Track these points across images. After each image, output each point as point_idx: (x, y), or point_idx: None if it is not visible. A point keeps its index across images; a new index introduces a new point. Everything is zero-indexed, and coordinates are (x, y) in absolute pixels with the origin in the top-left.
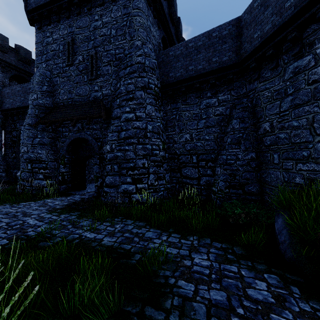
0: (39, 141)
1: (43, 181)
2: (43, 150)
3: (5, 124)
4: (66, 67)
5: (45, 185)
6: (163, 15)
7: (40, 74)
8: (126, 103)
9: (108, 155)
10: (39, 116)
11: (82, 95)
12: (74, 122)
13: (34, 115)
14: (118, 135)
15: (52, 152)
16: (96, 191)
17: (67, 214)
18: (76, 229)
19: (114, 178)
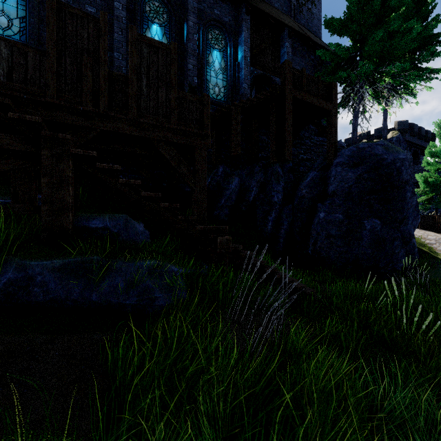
0: None
1: None
2: None
3: None
4: None
5: None
6: (413, 144)
7: None
8: None
9: None
10: None
11: None
12: None
13: None
14: None
15: None
16: None
17: None
18: None
19: None
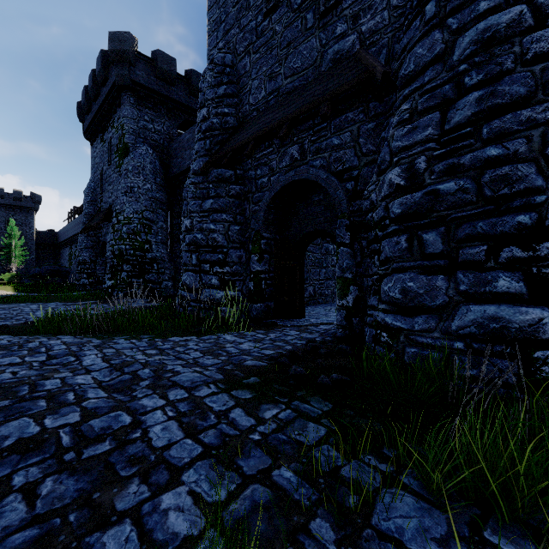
0: (211, 204)
1: (218, 292)
2: (218, 223)
3: (172, 203)
4: (264, 22)
5: (223, 301)
6: None
7: (214, 65)
8: None
9: (398, 201)
10: (213, 153)
11: (300, 69)
12: (285, 129)
13: (204, 151)
14: (441, 120)
15: (236, 228)
16: (341, 323)
17: (282, 404)
18: None
19: (425, 280)
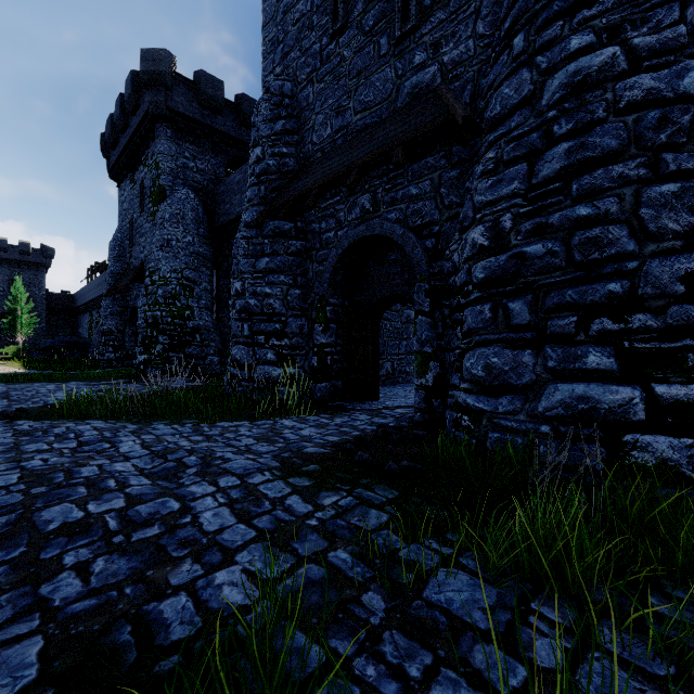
0: (267, 263)
1: (275, 369)
2: (275, 286)
3: (219, 260)
4: (330, 45)
5: (281, 380)
6: None
7: (270, 95)
8: (563, 27)
9: (481, 264)
10: (268, 201)
11: (372, 103)
12: (353, 177)
13: (258, 199)
14: (528, 173)
15: (296, 292)
16: (419, 406)
17: (344, 491)
18: (422, 653)
19: (511, 356)
